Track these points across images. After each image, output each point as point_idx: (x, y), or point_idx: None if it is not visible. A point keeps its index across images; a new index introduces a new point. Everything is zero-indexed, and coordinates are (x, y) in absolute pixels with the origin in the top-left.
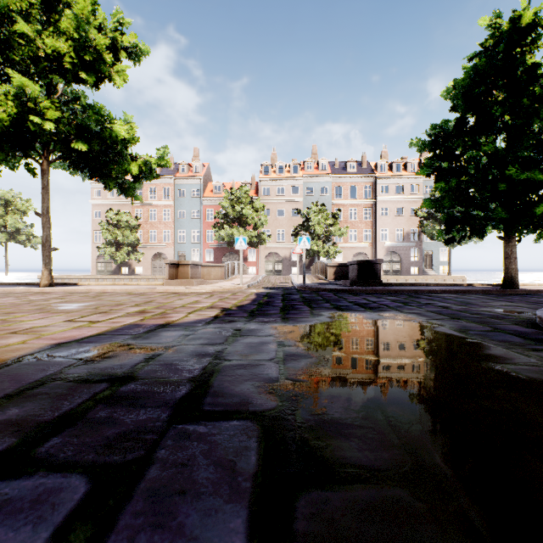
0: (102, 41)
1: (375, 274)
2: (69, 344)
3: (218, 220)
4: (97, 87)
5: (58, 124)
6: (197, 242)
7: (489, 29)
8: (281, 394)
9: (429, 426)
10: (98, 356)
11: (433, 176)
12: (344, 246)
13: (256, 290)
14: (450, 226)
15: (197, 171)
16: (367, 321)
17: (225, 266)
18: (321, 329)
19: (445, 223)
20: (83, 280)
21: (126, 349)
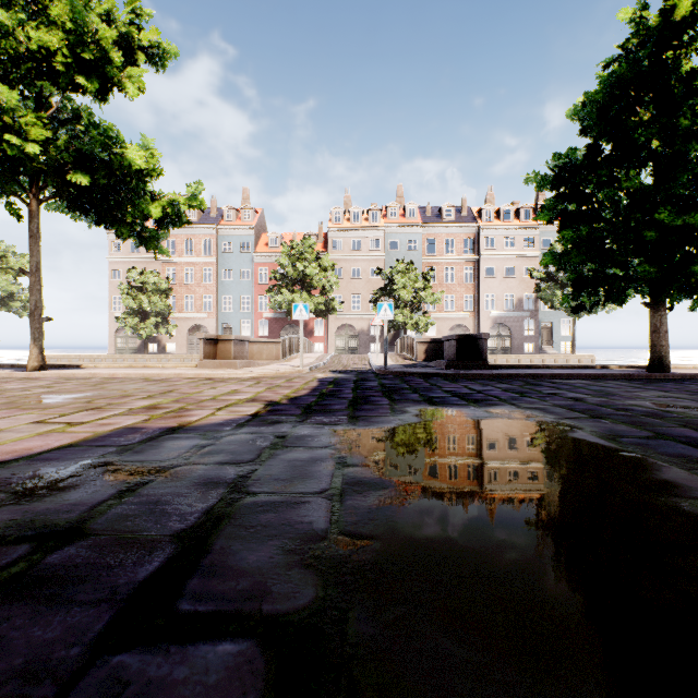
0: (107, 33)
1: (479, 353)
2: (12, 464)
3: (275, 282)
4: (104, 99)
5: (47, 147)
6: (247, 310)
7: (632, 26)
8: (326, 570)
9: (602, 653)
10: (46, 487)
11: (552, 227)
12: (438, 316)
13: (320, 375)
14: (579, 290)
15: (247, 219)
16: (471, 421)
17: (281, 343)
18: (404, 435)
19: (571, 285)
20: (97, 360)
21: (98, 473)
